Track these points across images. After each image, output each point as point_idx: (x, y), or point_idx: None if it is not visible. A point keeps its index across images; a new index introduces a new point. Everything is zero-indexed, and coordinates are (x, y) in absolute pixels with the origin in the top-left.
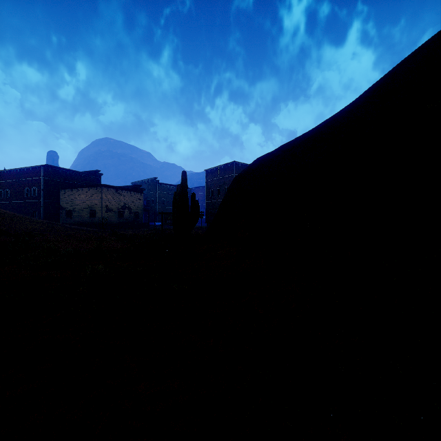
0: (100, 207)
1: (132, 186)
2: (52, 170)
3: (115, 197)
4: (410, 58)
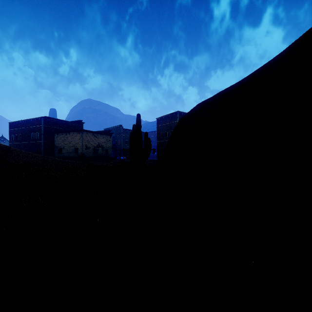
0: (81, 145)
1: (104, 131)
2: (49, 120)
3: (92, 138)
4: None
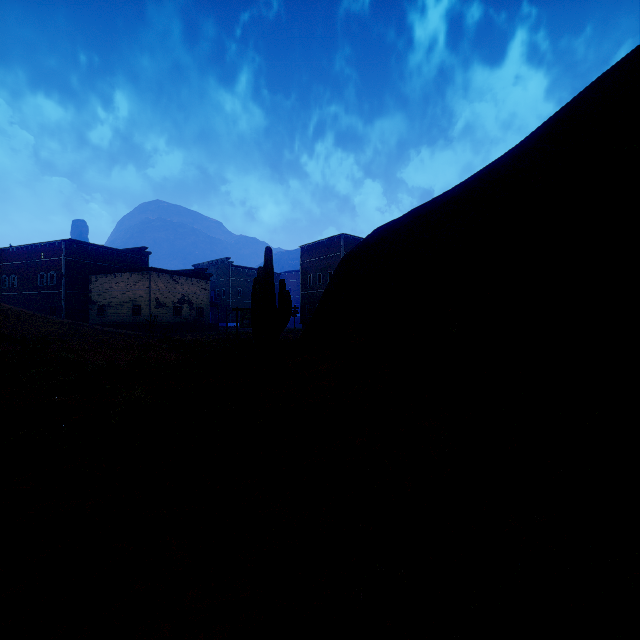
0: (148, 300)
1: (194, 270)
2: (78, 247)
3: (169, 286)
4: (606, 78)
